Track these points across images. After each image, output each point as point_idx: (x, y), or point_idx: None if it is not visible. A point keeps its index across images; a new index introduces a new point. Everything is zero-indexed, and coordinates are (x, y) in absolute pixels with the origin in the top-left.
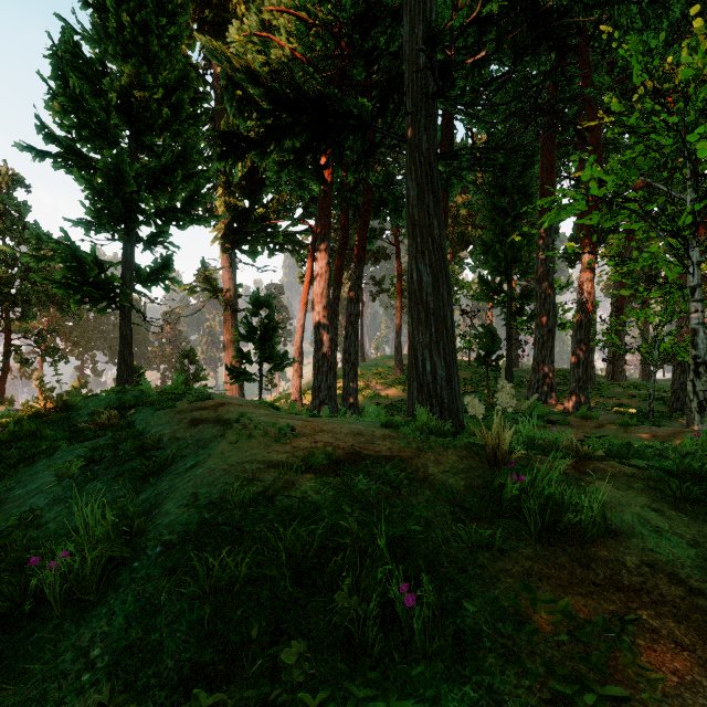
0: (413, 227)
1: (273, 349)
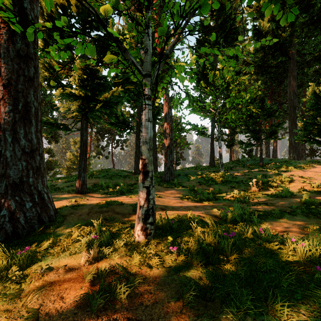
0: (290, 131)
1: (252, 155)
